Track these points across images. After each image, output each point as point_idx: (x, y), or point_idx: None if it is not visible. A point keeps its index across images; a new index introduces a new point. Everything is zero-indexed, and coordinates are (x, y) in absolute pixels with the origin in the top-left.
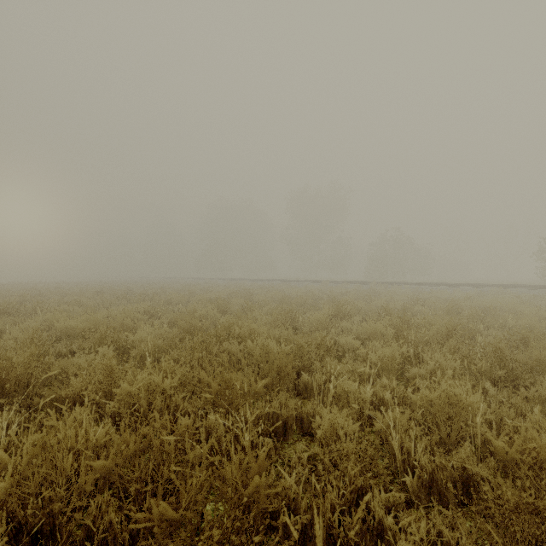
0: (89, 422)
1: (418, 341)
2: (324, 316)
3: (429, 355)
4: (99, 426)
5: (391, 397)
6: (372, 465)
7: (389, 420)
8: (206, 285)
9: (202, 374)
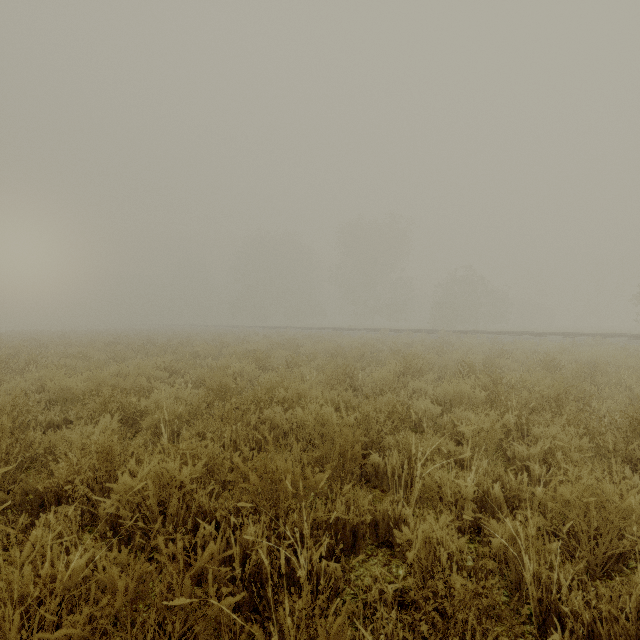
0: (71, 534)
1: (519, 408)
2: (391, 374)
3: (541, 428)
4: (92, 531)
5: (500, 492)
6: (502, 616)
7: (510, 531)
8: (241, 334)
9: (236, 461)
